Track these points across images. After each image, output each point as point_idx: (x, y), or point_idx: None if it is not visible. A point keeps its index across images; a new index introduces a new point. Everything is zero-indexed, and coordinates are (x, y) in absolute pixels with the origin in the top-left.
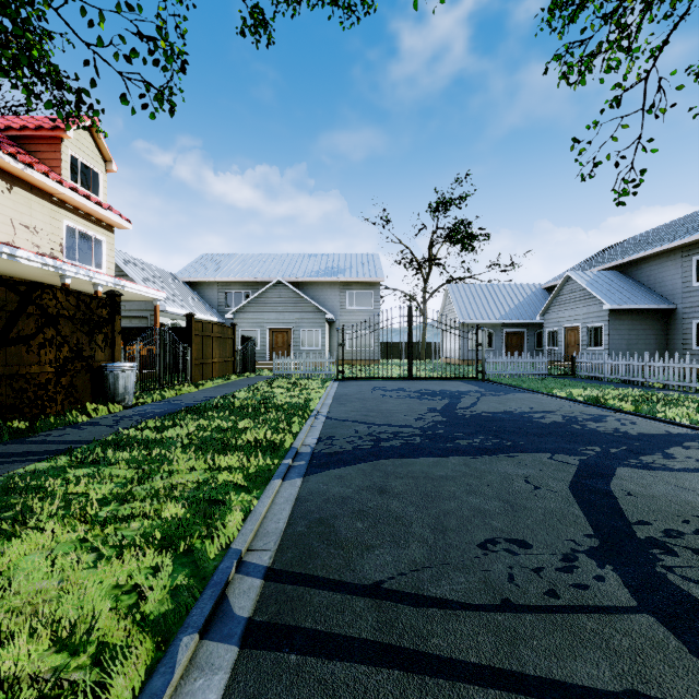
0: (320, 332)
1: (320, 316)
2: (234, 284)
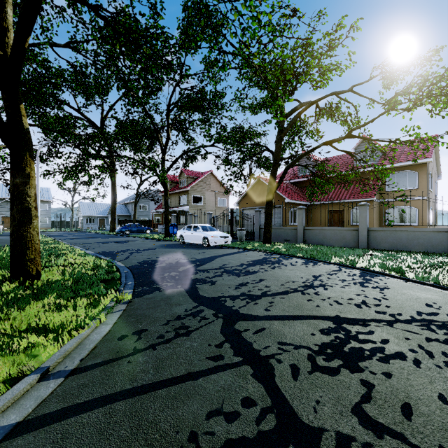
0: None
1: None
2: None
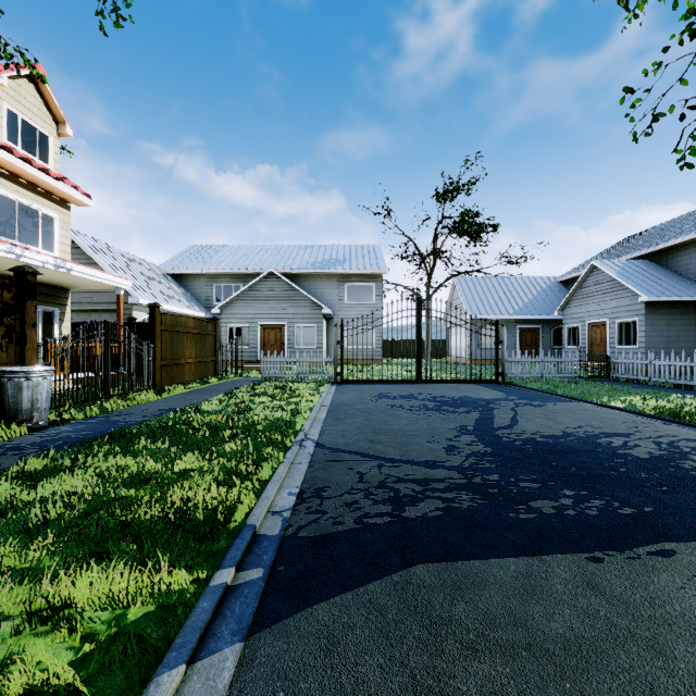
0: (316, 329)
1: (316, 311)
2: (223, 277)
